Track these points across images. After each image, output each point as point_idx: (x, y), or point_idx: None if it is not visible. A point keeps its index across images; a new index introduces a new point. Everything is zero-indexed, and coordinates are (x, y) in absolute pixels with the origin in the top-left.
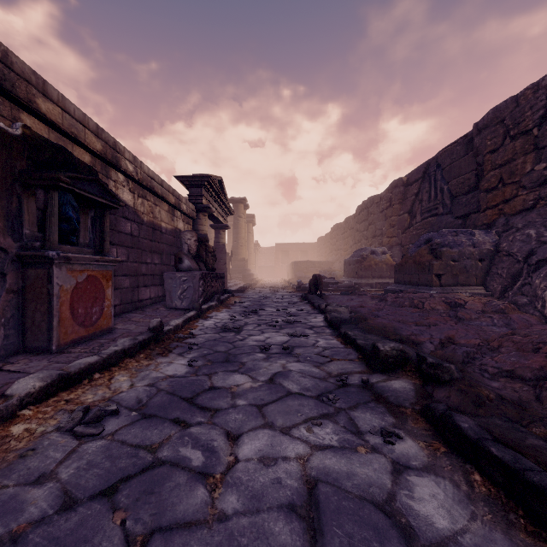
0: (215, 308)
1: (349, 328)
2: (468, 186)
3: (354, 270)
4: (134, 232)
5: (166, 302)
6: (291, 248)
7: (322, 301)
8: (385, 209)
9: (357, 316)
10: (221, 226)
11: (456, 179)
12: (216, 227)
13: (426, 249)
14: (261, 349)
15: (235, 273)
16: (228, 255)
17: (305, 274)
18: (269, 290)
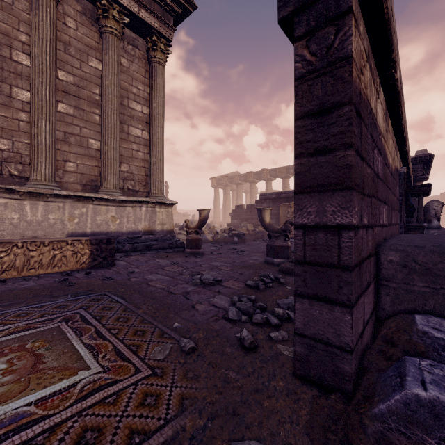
0: None
1: None
2: None
3: None
4: None
5: None
6: None
7: None
8: None
9: None
10: None
11: None
12: None
13: None
14: None
15: None
16: None
17: None
18: None
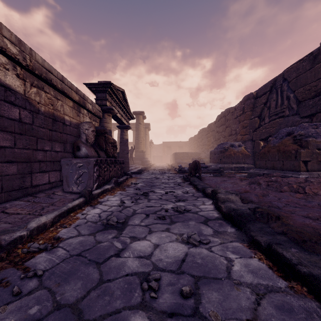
0: (111, 191)
1: (264, 233)
2: (315, 92)
3: (218, 158)
4: (25, 119)
5: (63, 187)
6: (172, 144)
7: (202, 183)
8: (239, 116)
9: (264, 211)
10: (125, 126)
11: (303, 88)
12: (121, 127)
13: (289, 140)
14: (142, 288)
15: (136, 160)
16: (132, 148)
17: (182, 161)
18: (159, 171)
